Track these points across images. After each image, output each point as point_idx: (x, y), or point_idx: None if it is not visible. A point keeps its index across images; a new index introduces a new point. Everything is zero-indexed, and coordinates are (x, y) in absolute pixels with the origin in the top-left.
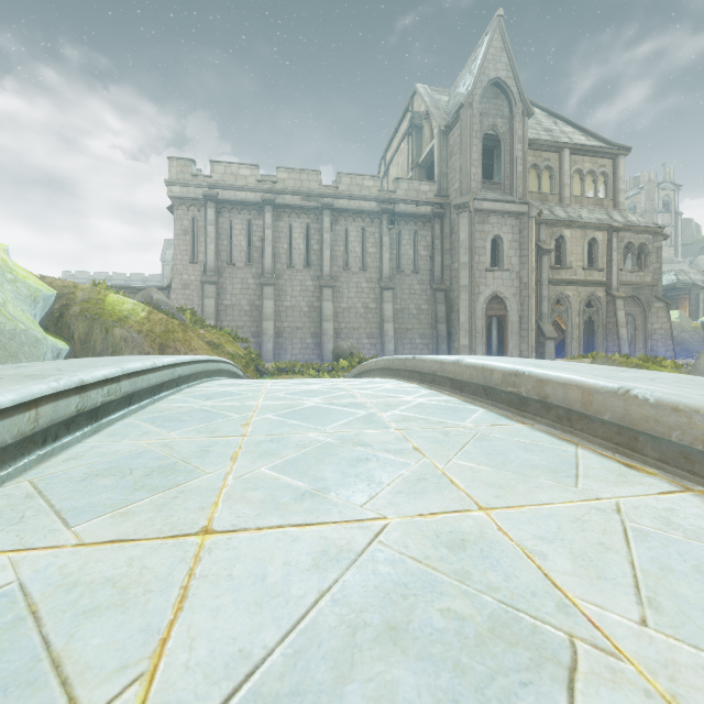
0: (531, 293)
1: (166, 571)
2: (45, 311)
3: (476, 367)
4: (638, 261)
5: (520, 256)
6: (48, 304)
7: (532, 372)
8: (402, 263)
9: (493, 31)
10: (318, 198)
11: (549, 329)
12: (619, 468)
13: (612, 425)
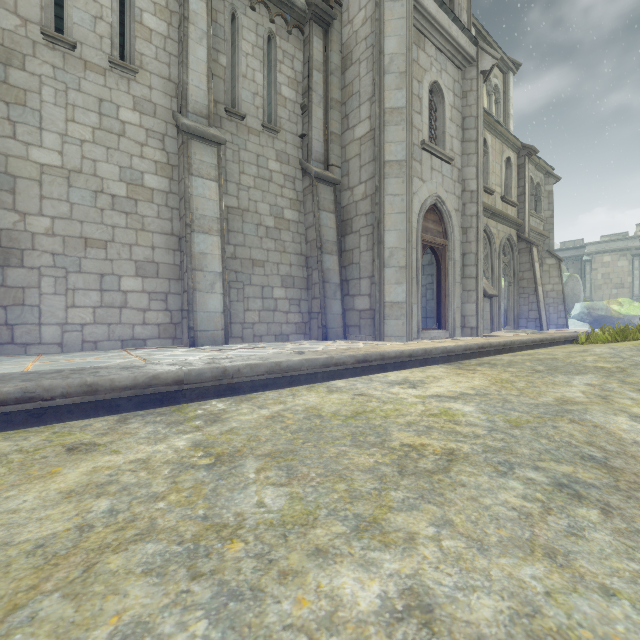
0: (480, 210)
1: None
2: None
3: None
4: None
5: (463, 141)
6: None
7: None
8: (239, 95)
9: None
10: None
11: (484, 281)
12: None
13: None
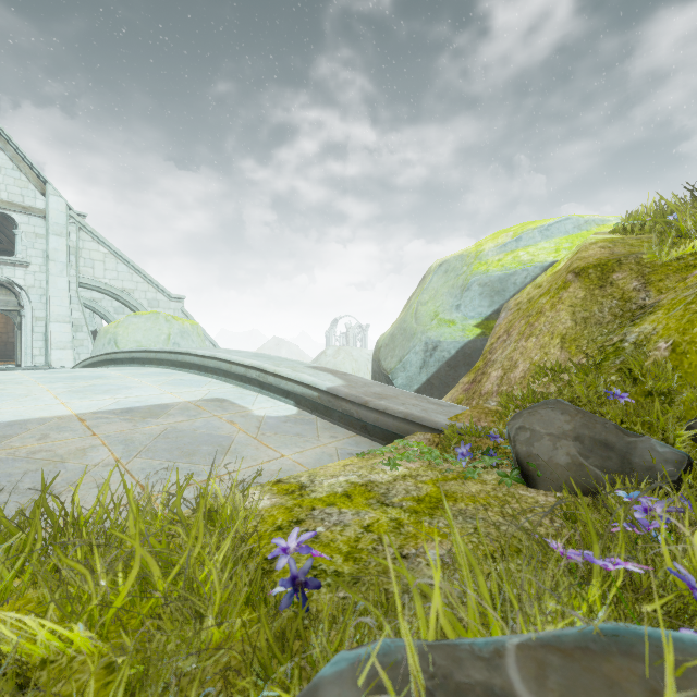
0: None
1: None
2: (509, 295)
3: None
4: None
5: None
6: (513, 284)
7: None
8: None
9: None
10: None
11: None
12: None
13: None
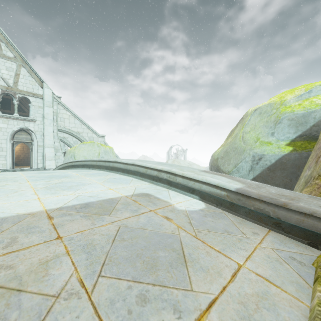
0: None
1: None
2: (309, 125)
3: None
4: None
5: None
6: (313, 118)
7: None
8: None
9: None
10: None
11: None
12: None
13: None
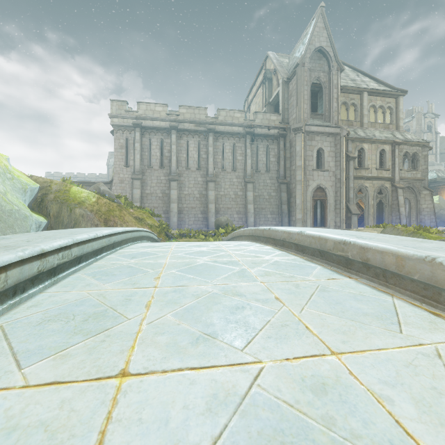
0: (342, 185)
1: (89, 414)
2: (32, 198)
3: (314, 237)
4: (412, 164)
5: (335, 161)
6: (34, 193)
7: (357, 242)
8: (259, 166)
9: (317, 16)
10: (205, 125)
11: (354, 208)
12: (429, 316)
13: (419, 282)
